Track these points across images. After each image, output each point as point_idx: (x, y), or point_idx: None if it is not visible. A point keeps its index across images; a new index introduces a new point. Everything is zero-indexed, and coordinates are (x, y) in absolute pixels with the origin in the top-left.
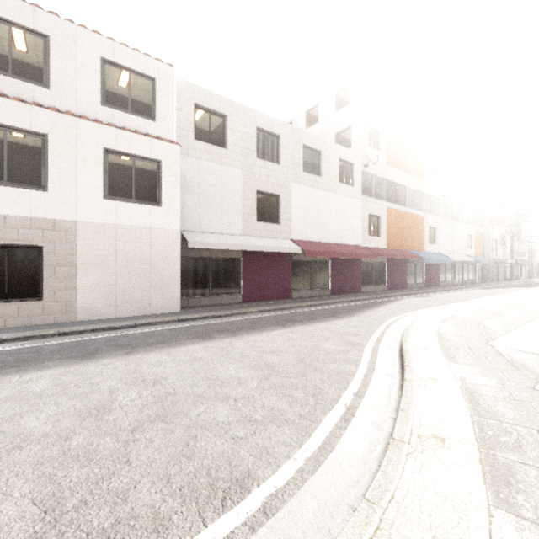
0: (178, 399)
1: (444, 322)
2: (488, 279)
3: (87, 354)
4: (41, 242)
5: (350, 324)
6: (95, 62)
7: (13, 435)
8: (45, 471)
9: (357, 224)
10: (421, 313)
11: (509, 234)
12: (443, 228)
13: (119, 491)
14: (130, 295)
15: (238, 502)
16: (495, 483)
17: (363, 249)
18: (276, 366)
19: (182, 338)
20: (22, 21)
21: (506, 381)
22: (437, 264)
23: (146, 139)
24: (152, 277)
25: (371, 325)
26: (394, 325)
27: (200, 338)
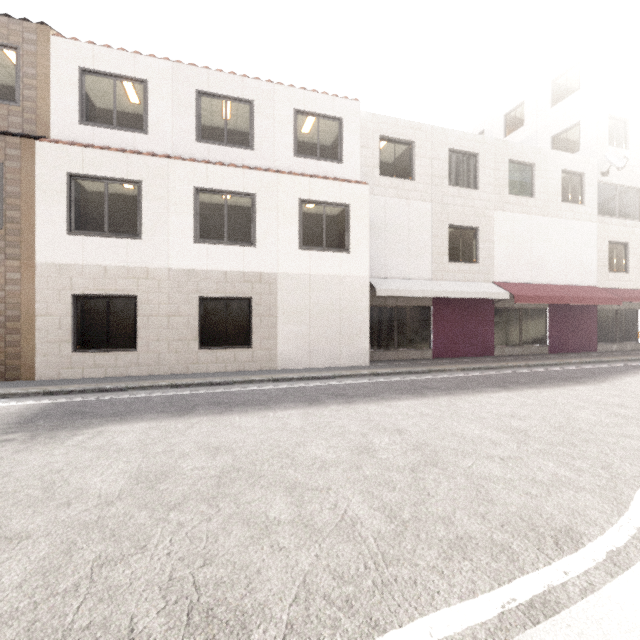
0: (435, 450)
1: None
2: None
3: (311, 400)
4: (251, 294)
5: (604, 392)
6: (289, 116)
7: (310, 458)
8: (361, 488)
9: (590, 257)
10: None
11: None
12: None
13: (440, 516)
14: (321, 345)
15: (575, 549)
16: None
17: (601, 291)
18: (528, 432)
19: (391, 393)
20: (234, 93)
21: None
22: None
23: (336, 184)
24: (341, 328)
25: None
26: None
27: (411, 394)
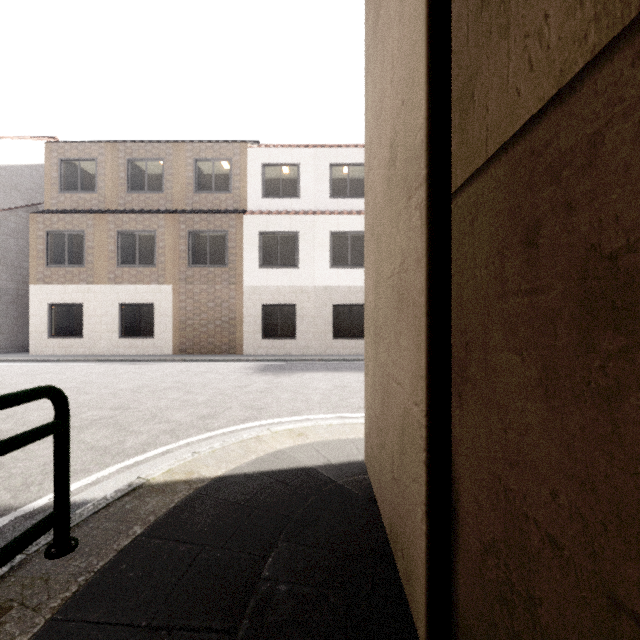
0: None
1: None
2: None
3: None
4: None
5: None
6: None
7: None
8: None
9: None
10: None
11: None
12: None
13: None
14: None
15: None
16: None
17: None
18: None
19: None
20: (353, 161)
21: None
22: None
23: None
24: None
25: None
26: None
27: None
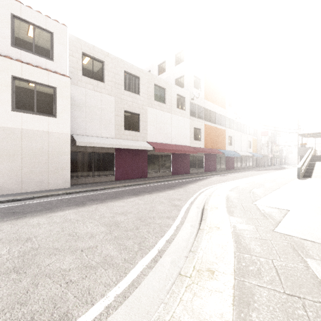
0: (38, 253)
1: (231, 191)
2: (259, 165)
3: None
4: None
5: (178, 193)
6: (6, 16)
7: None
8: None
9: (187, 133)
10: (220, 185)
11: (270, 141)
12: (236, 137)
13: None
14: (32, 177)
15: None
16: (240, 304)
17: (190, 148)
18: (121, 223)
19: (63, 206)
20: None
21: (259, 227)
22: (232, 157)
23: (45, 72)
24: (49, 165)
25: (190, 193)
26: (203, 193)
27: (77, 205)
